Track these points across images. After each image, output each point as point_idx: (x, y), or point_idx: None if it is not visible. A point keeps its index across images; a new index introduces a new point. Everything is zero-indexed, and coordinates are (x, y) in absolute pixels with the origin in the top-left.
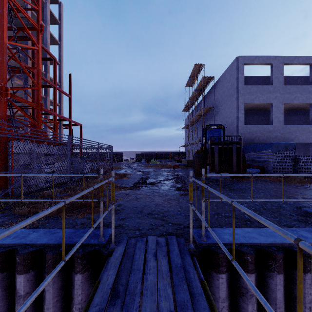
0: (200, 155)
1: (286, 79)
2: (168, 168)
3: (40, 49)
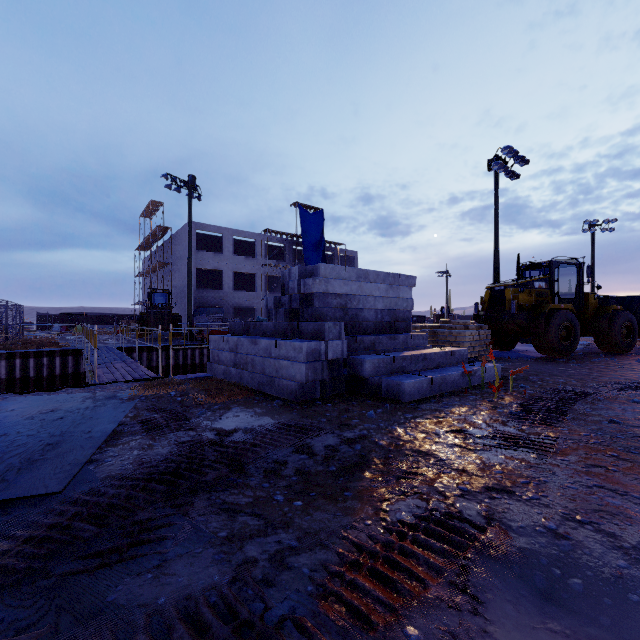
0: (142, 317)
1: (248, 243)
2: (110, 335)
3: None
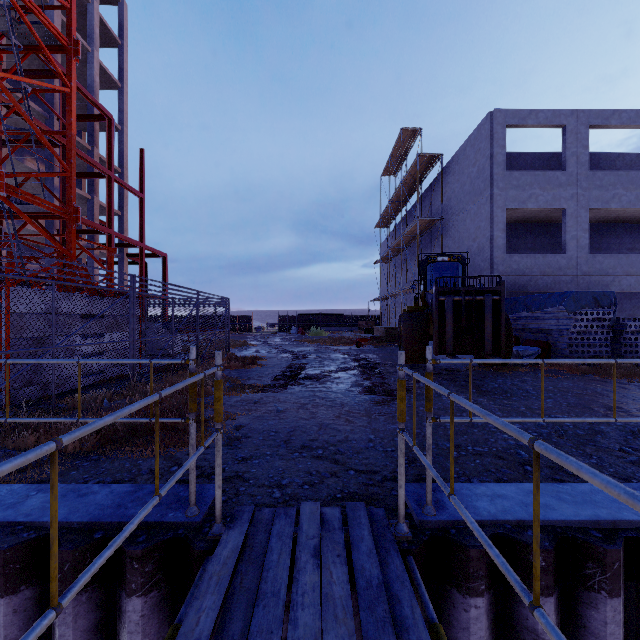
0: (413, 317)
1: (593, 158)
2: (347, 346)
3: (74, 92)
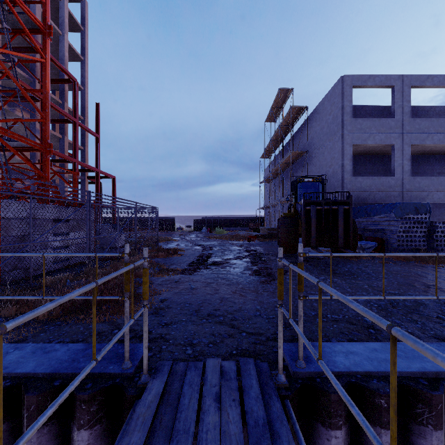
0: (287, 221)
1: (413, 109)
2: (241, 241)
3: (48, 62)
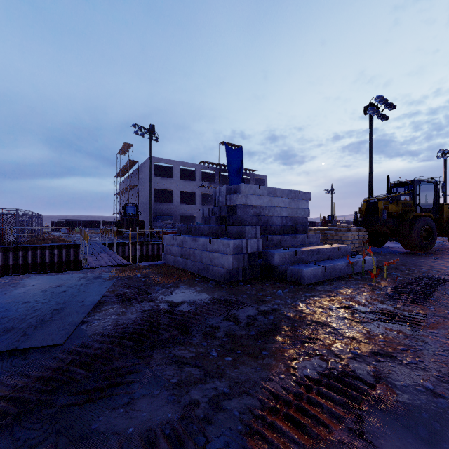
0: (118, 223)
1: (189, 171)
2: (97, 234)
3: None
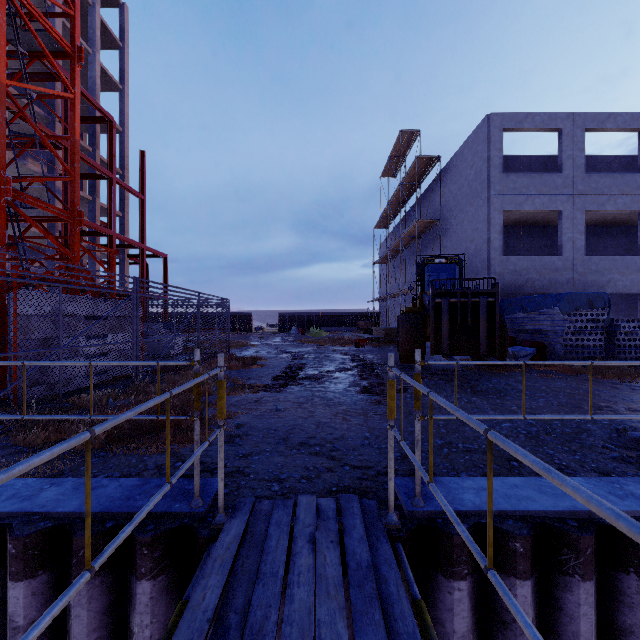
0: (411, 318)
1: (589, 161)
2: (346, 346)
3: (78, 98)
